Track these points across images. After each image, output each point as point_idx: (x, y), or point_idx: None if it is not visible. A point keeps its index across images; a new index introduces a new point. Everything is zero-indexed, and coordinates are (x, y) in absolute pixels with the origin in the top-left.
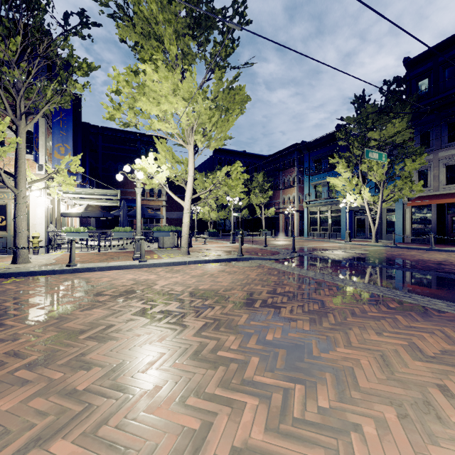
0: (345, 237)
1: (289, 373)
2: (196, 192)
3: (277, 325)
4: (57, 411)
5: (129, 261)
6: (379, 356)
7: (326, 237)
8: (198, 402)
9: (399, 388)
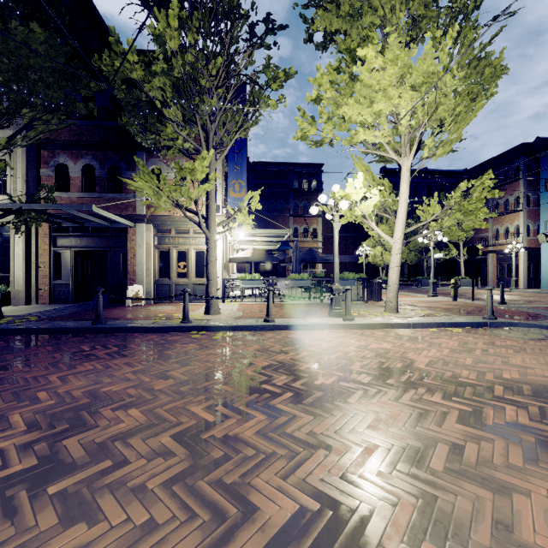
0: None
1: None
2: (358, 229)
3: None
4: None
5: (327, 318)
6: None
7: None
8: None
9: None
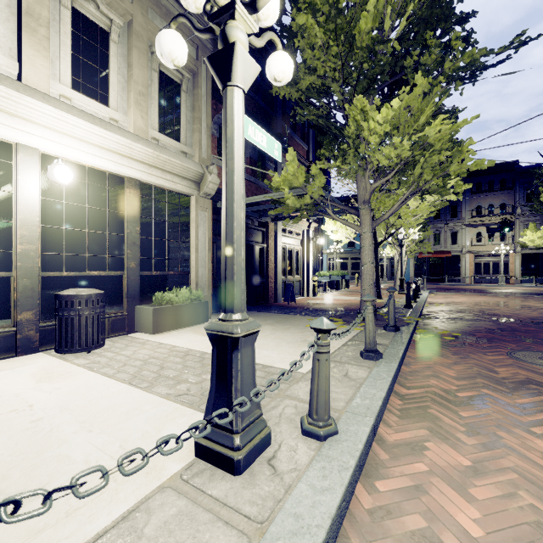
0: (384, 279)
1: None
2: None
3: None
4: None
5: None
6: None
7: None
8: None
9: None
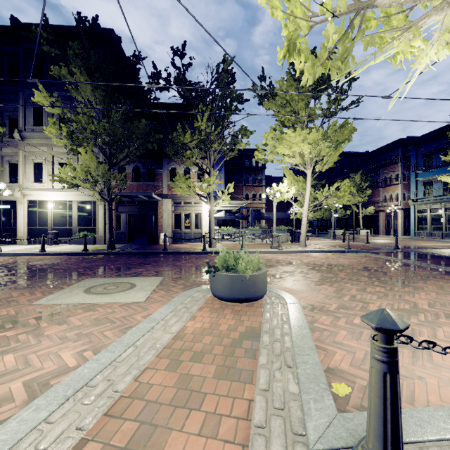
0: None
1: (393, 285)
2: None
3: (386, 277)
4: (314, 283)
5: (270, 249)
6: (439, 287)
7: (439, 237)
8: (359, 286)
9: (442, 291)
